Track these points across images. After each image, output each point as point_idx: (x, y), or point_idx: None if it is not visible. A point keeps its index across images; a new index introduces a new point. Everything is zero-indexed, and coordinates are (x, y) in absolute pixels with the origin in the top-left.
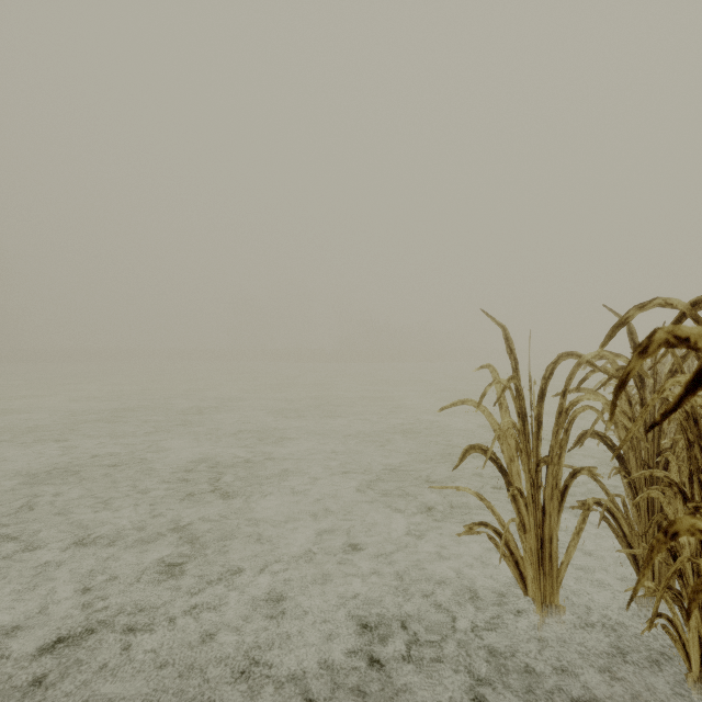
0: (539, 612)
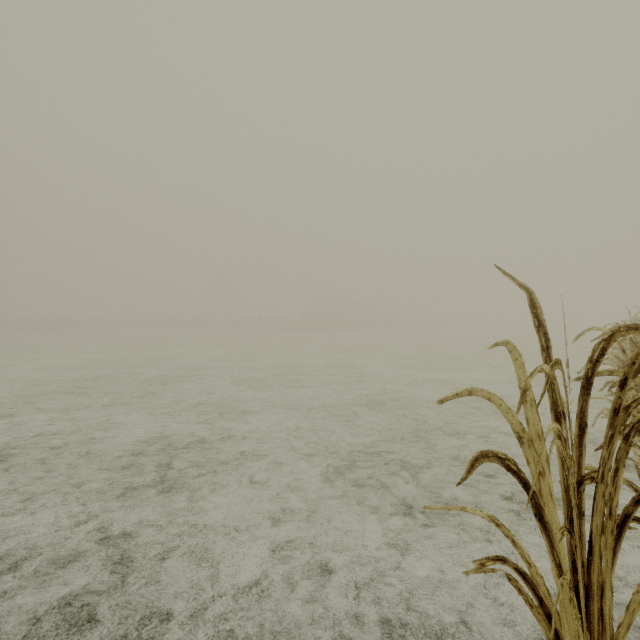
0: None
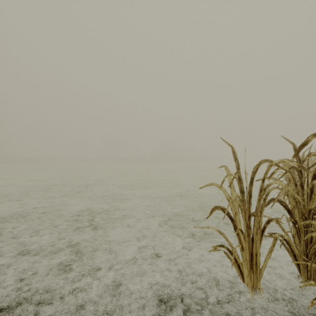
0: (250, 292)
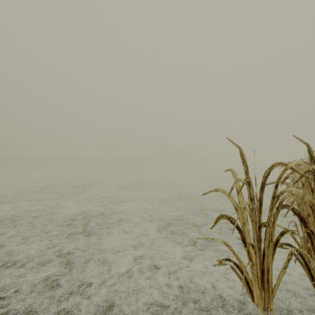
0: (262, 314)
